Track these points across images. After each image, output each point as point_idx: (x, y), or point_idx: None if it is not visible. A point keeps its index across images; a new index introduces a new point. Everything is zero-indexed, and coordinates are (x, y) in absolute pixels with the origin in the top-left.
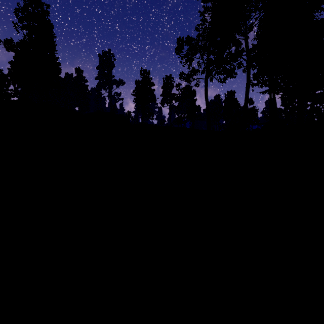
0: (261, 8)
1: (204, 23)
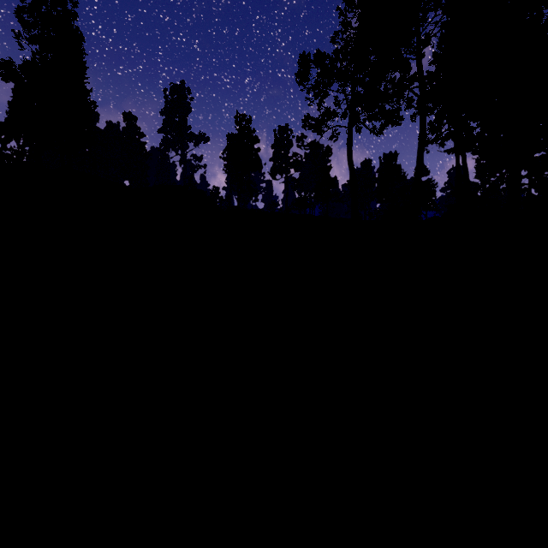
0: (446, 5)
1: (347, 30)
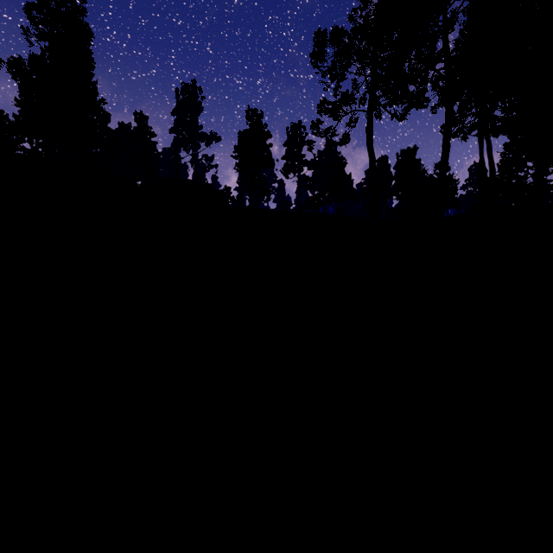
0: None
1: (366, 5)
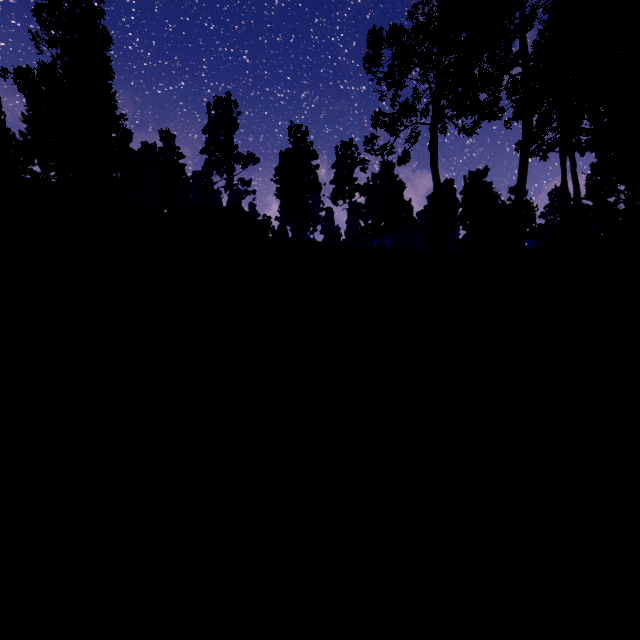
0: None
1: None
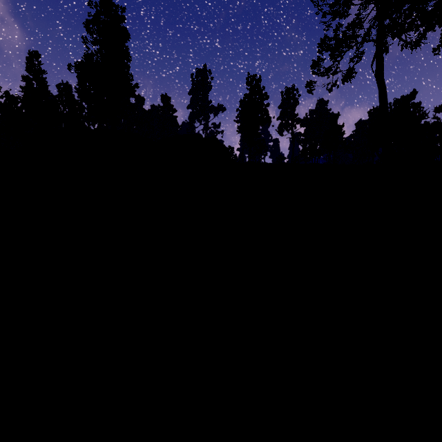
0: None
1: None
